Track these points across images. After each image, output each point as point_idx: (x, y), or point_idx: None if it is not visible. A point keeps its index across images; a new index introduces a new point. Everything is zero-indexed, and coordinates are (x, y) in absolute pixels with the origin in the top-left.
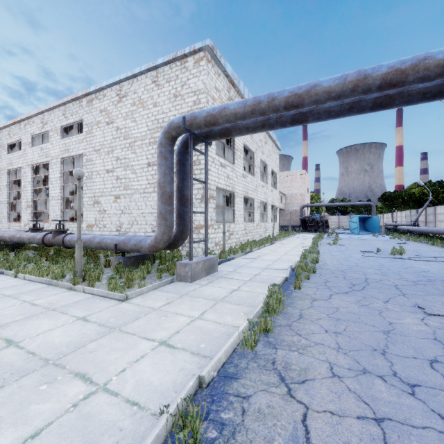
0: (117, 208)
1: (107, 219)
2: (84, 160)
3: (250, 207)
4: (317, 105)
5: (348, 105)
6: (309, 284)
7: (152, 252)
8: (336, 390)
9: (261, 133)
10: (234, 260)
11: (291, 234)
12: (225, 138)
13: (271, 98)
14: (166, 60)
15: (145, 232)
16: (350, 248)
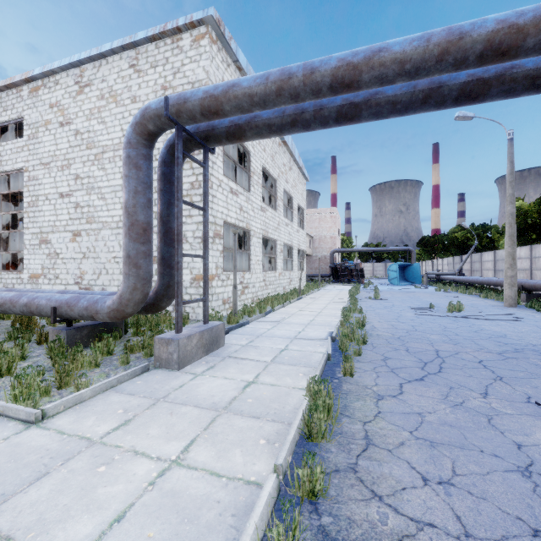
0: (76, 250)
1: (60, 266)
2: (24, 178)
3: (270, 251)
4: (380, 86)
5: (423, 92)
6: (363, 364)
7: (115, 319)
8: None
9: (284, 155)
10: (250, 325)
11: (321, 285)
12: (236, 142)
13: (309, 70)
14: (149, 33)
15: (119, 286)
16: (396, 304)
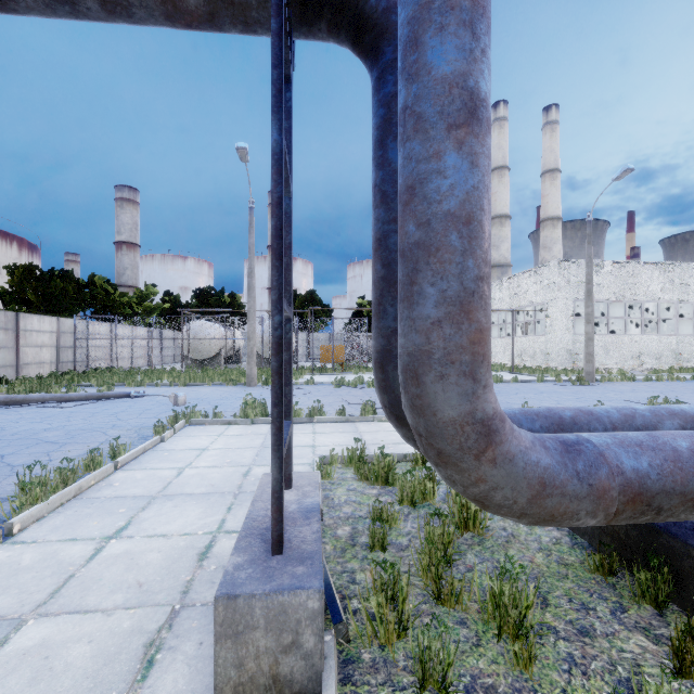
0: None
1: None
2: None
3: None
4: None
5: None
6: None
7: None
8: (63, 455)
9: None
10: None
11: None
12: None
13: None
14: None
15: None
16: None
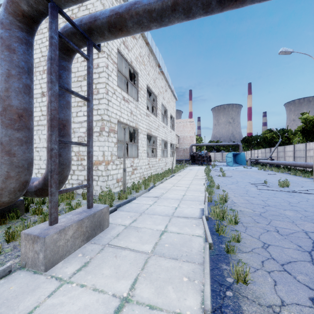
0: None
1: None
2: None
3: (152, 145)
4: None
5: None
6: (247, 256)
7: None
8: None
9: (162, 81)
10: (136, 201)
11: (185, 166)
12: (118, 34)
13: None
14: None
15: (38, 169)
16: (239, 180)
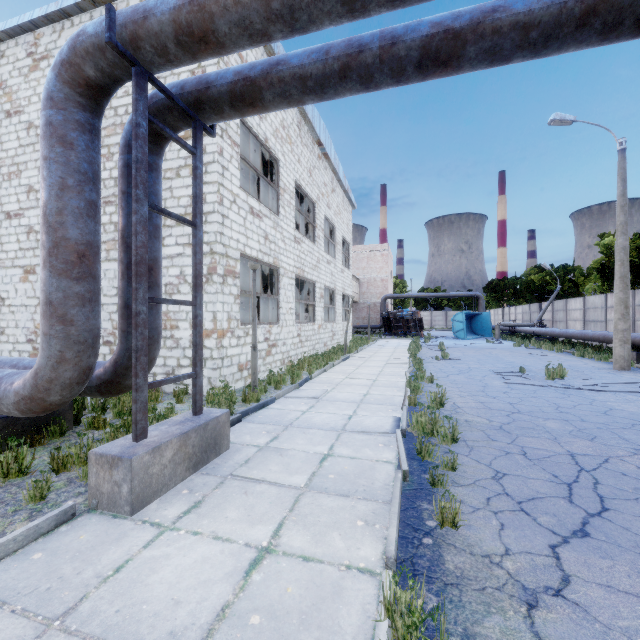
0: (29, 294)
1: (7, 317)
2: None
3: (307, 297)
4: None
5: (582, 4)
6: (465, 490)
7: (31, 413)
8: None
9: (325, 172)
10: (276, 405)
11: (371, 339)
12: (247, 111)
13: None
14: None
15: None
16: (473, 366)
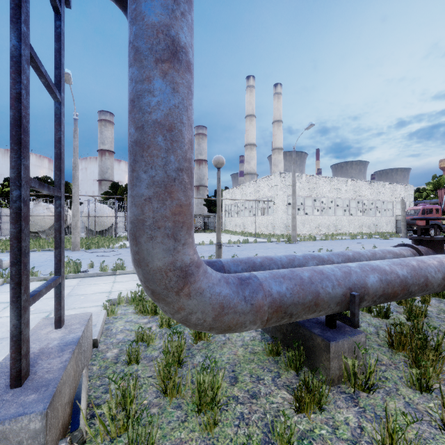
0: None
1: None
2: None
3: None
4: None
5: None
6: None
7: None
8: None
9: None
10: None
11: None
12: None
13: None
14: None
15: None
16: None
